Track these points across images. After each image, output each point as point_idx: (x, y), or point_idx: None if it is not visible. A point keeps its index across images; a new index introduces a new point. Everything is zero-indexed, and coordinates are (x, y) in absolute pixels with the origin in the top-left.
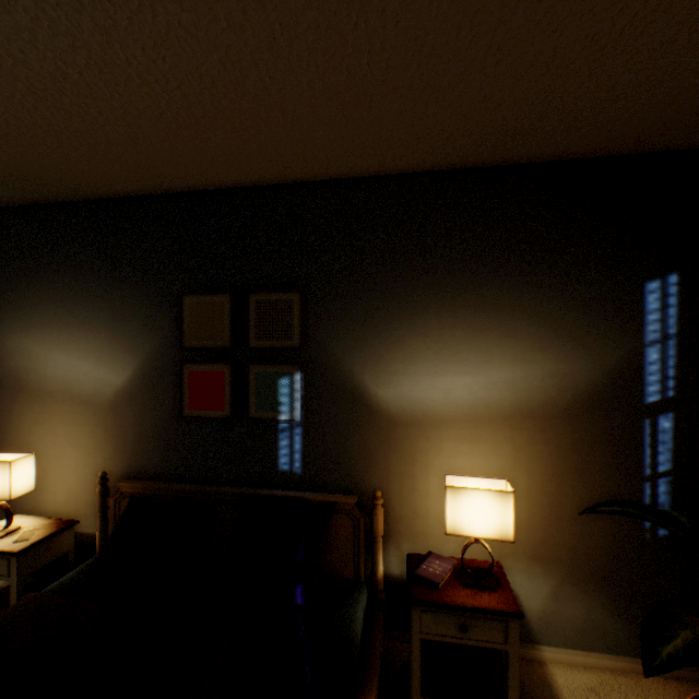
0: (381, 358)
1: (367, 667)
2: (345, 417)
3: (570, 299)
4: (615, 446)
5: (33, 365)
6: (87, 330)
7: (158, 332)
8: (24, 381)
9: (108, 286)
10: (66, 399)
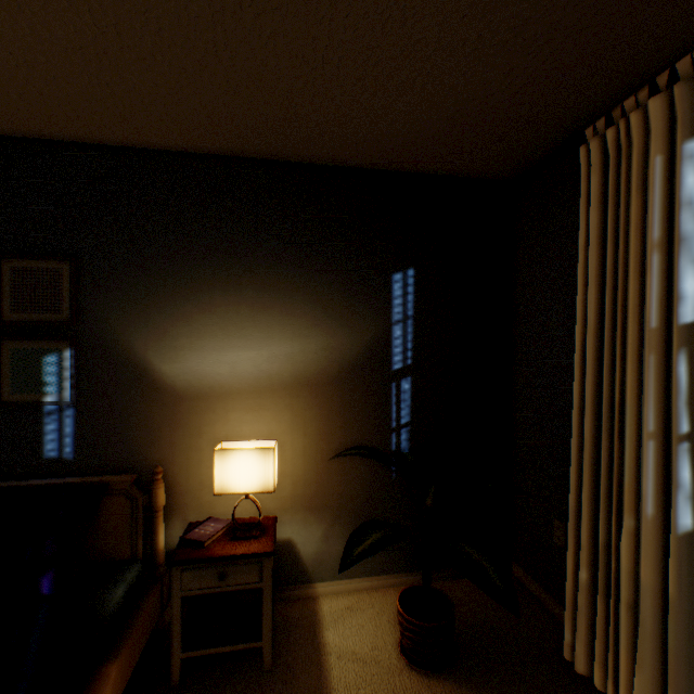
0: (167, 334)
1: (121, 639)
2: (127, 395)
3: (339, 284)
4: (372, 406)
5: None
6: None
7: None
8: None
9: None
10: None
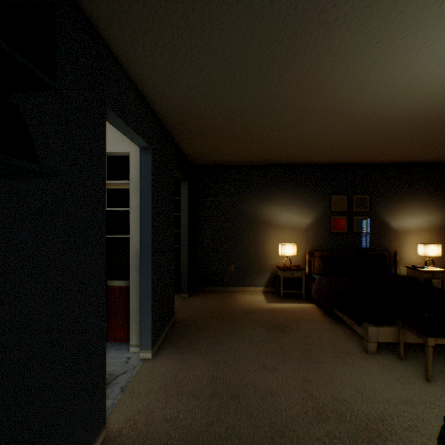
0: (393, 214)
1: None
2: (382, 231)
3: (443, 199)
4: None
5: (274, 217)
6: (295, 206)
7: (321, 206)
8: (271, 222)
9: (303, 192)
10: (287, 228)
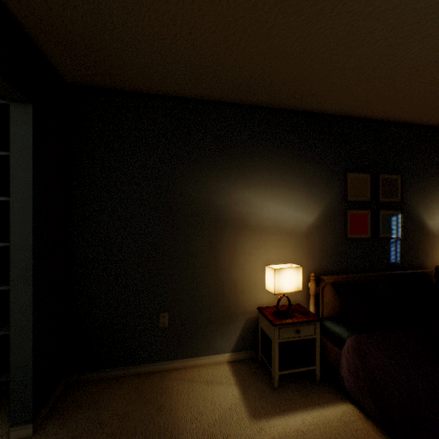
0: (429, 207)
1: None
2: (416, 235)
3: None
4: None
5: (252, 210)
6: (290, 189)
7: (332, 192)
8: (245, 221)
9: (303, 163)
10: (275, 231)
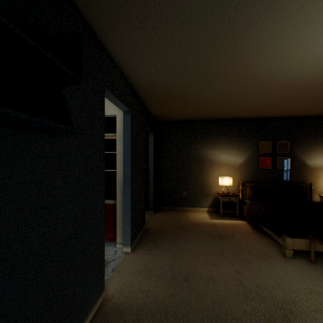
0: (308, 155)
1: None
2: (300, 168)
3: None
4: None
5: (216, 157)
6: (231, 149)
7: (251, 149)
8: (213, 161)
9: (237, 139)
10: (225, 165)
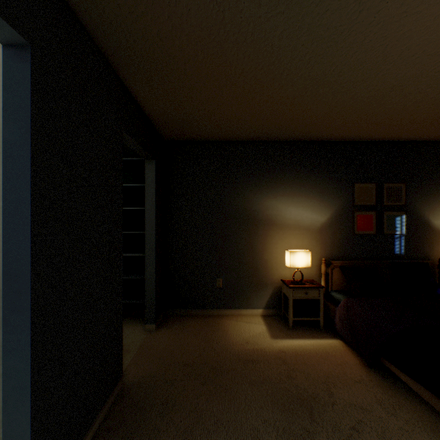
0: (435, 209)
1: None
2: (421, 232)
3: None
4: None
5: (278, 213)
6: (307, 197)
7: (341, 199)
8: (273, 220)
9: (317, 179)
10: (295, 228)
